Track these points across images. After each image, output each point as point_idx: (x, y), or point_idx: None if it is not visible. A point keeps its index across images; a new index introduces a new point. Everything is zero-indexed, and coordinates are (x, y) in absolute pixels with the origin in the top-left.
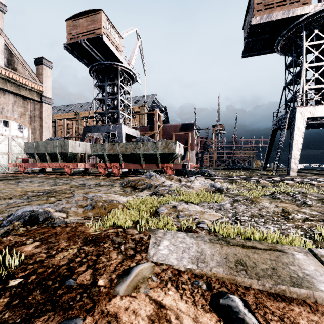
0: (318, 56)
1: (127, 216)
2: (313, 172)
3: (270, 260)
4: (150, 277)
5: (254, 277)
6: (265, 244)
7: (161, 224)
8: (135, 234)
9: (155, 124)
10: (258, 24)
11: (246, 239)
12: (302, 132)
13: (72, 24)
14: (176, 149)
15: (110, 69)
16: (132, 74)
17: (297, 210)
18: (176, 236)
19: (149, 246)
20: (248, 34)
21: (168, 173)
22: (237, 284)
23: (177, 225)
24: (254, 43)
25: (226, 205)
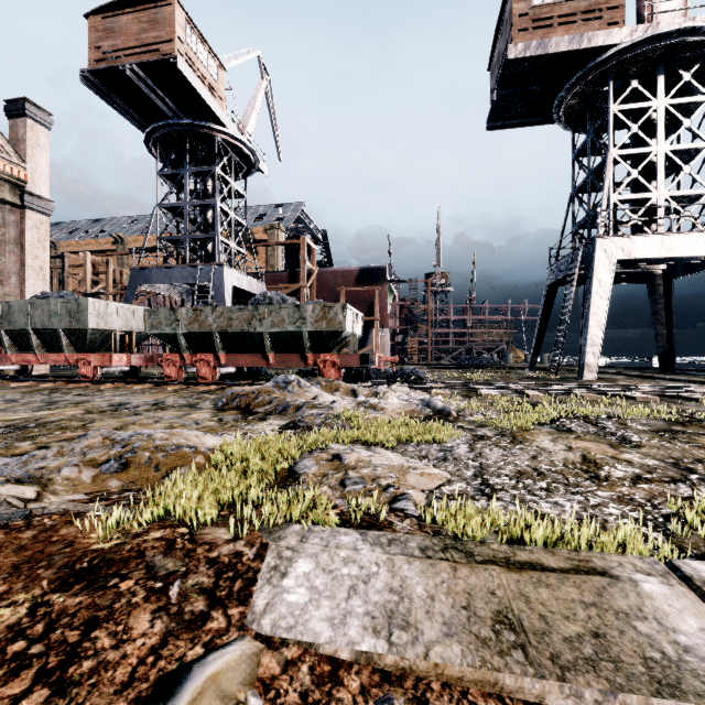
0: (637, 135)
1: (205, 490)
2: (627, 372)
3: (582, 607)
4: (241, 701)
5: (550, 670)
6: (561, 556)
7: (298, 509)
8: (222, 542)
9: (302, 267)
10: (521, 59)
11: (512, 538)
12: (608, 289)
13: (102, 24)
14: (346, 322)
15: (197, 139)
16: (249, 153)
17: (614, 456)
18: (335, 542)
19: (254, 581)
20: (501, 80)
21: (328, 376)
22: (504, 696)
23: (341, 506)
24: (512, 100)
25: (457, 449)
